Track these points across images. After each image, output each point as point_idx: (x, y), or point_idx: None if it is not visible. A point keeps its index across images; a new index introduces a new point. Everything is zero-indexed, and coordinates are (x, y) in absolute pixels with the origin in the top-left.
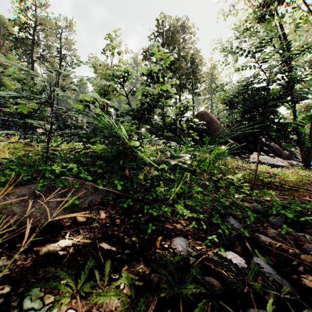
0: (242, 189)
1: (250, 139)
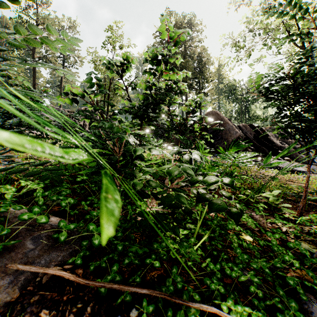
0: (285, 215)
1: (264, 141)
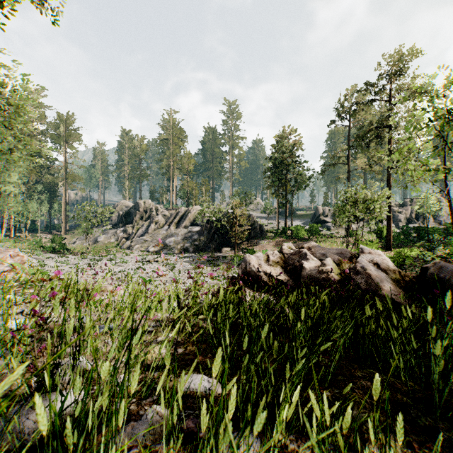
0: None
1: None
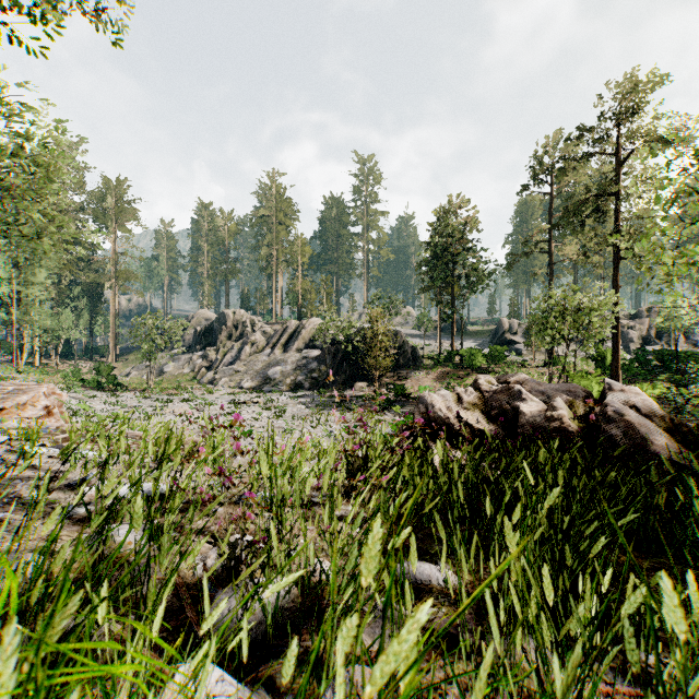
0: None
1: None
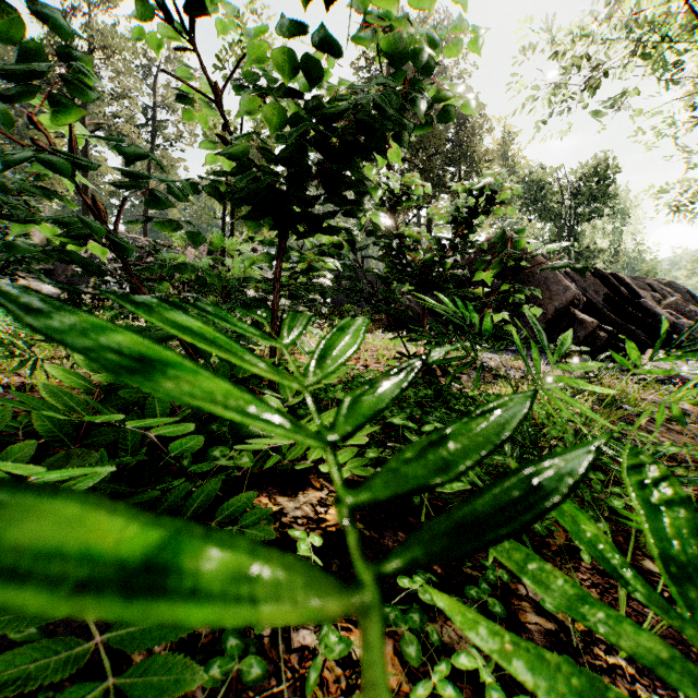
0: None
1: (632, 311)
